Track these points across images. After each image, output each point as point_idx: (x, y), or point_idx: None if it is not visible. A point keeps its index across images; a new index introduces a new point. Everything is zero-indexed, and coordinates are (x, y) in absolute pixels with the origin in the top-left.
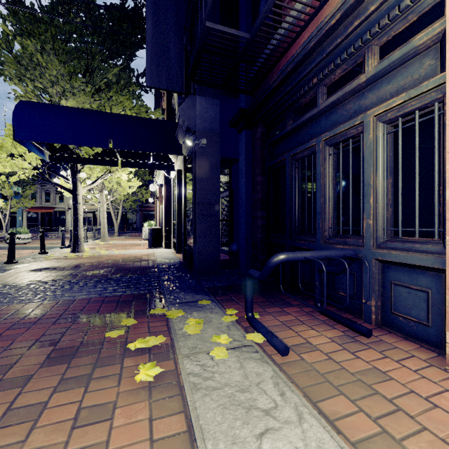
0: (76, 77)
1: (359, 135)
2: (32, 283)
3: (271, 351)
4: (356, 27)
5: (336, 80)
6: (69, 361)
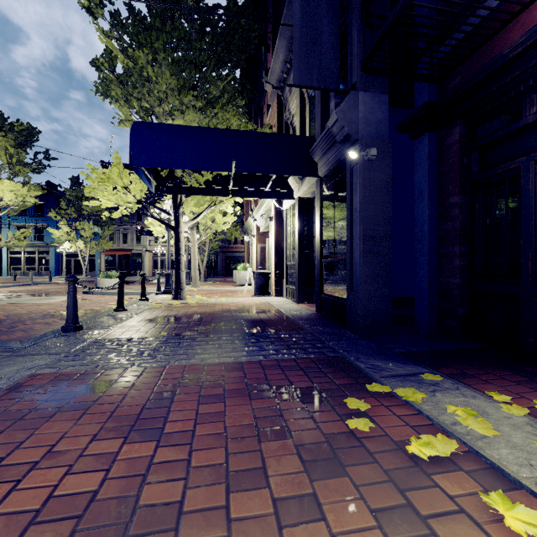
0: (185, 91)
1: None
2: (166, 337)
3: None
4: None
5: None
6: (334, 469)
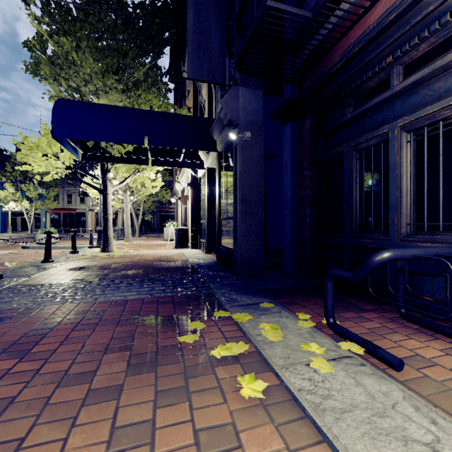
0: (109, 75)
1: None
2: (76, 282)
3: (378, 364)
4: None
5: (418, 56)
6: (151, 369)
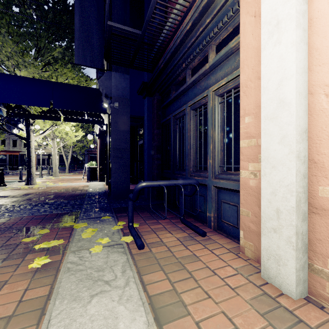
0: (27, 54)
1: (207, 103)
2: None
3: (134, 247)
4: (201, 32)
5: (196, 66)
6: None
